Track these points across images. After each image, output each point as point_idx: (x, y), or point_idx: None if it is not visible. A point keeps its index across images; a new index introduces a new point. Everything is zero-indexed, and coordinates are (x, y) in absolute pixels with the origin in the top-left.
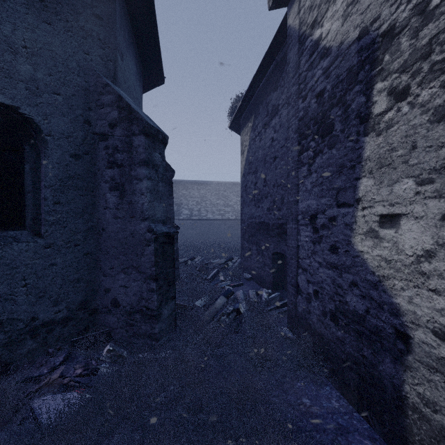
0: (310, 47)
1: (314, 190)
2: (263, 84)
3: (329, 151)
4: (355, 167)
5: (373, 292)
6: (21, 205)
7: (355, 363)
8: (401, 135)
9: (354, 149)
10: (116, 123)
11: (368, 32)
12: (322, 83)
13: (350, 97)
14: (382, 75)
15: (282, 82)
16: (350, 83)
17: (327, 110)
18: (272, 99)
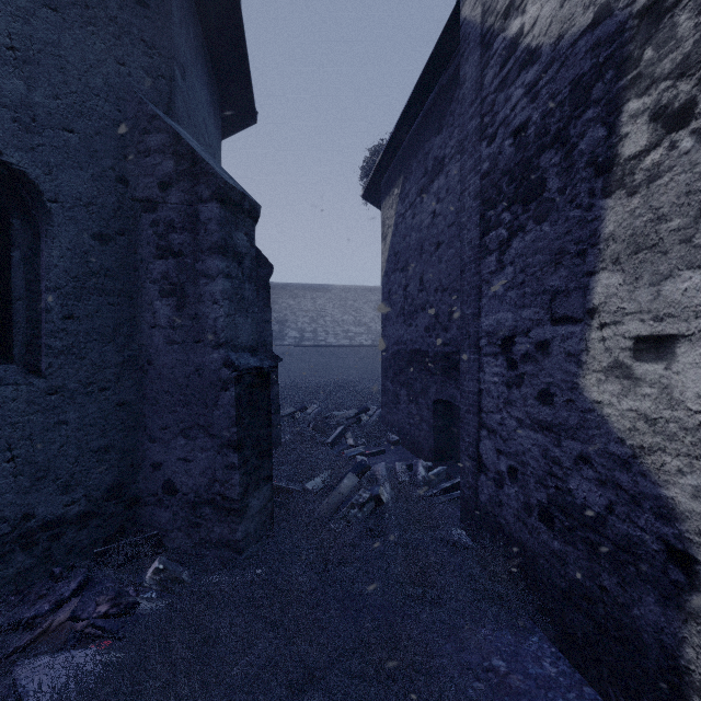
0: (502, 51)
1: (509, 295)
2: (419, 124)
3: (538, 227)
4: (586, 253)
5: (620, 475)
6: (5, 321)
7: (586, 600)
8: (678, 192)
9: (585, 222)
10: (171, 181)
11: (612, 12)
12: (523, 111)
13: (577, 131)
14: (638, 86)
15: (451, 118)
16: (577, 105)
17: (534, 156)
18: (434, 147)
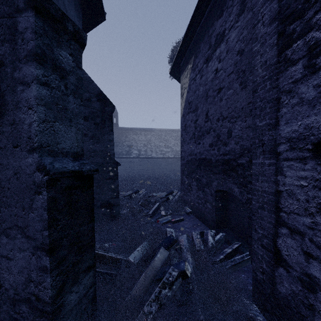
0: None
1: None
2: (205, 19)
3: None
4: None
5: None
6: None
7: None
8: None
9: None
10: None
11: None
12: None
13: None
14: None
15: (230, 2)
16: None
17: None
18: (216, 27)
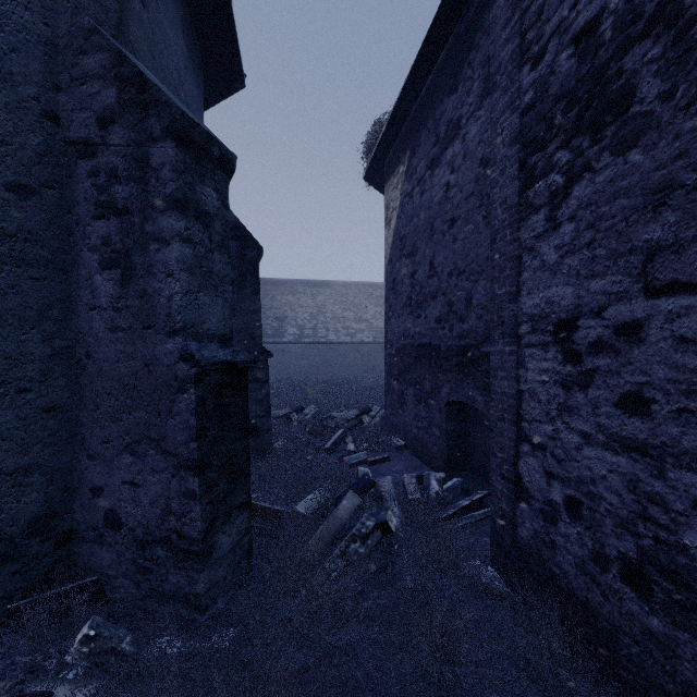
0: None
1: (568, 262)
2: (429, 87)
3: (619, 158)
4: None
5: None
6: None
7: None
8: None
9: None
10: (113, 115)
11: None
12: (593, 2)
13: None
14: None
15: (469, 70)
16: None
17: (612, 59)
18: (448, 109)
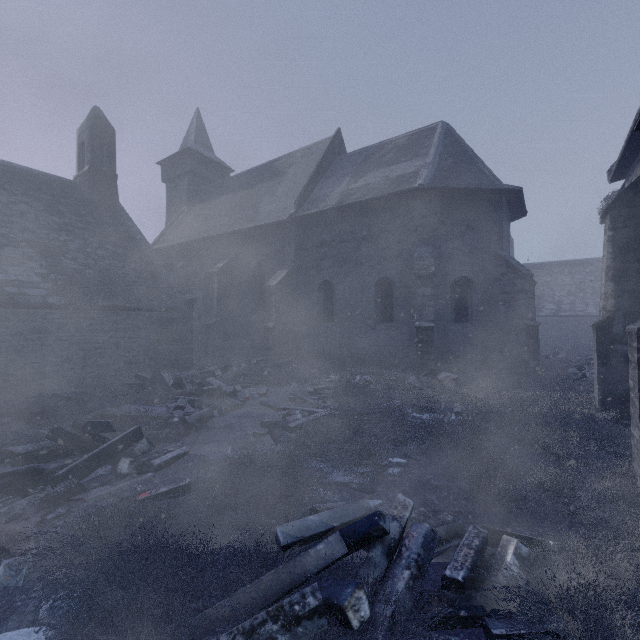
0: None
1: None
2: None
3: None
4: None
5: None
6: (467, 313)
7: None
8: None
9: None
10: (505, 273)
11: None
12: None
13: None
14: None
15: None
16: None
17: None
18: None
